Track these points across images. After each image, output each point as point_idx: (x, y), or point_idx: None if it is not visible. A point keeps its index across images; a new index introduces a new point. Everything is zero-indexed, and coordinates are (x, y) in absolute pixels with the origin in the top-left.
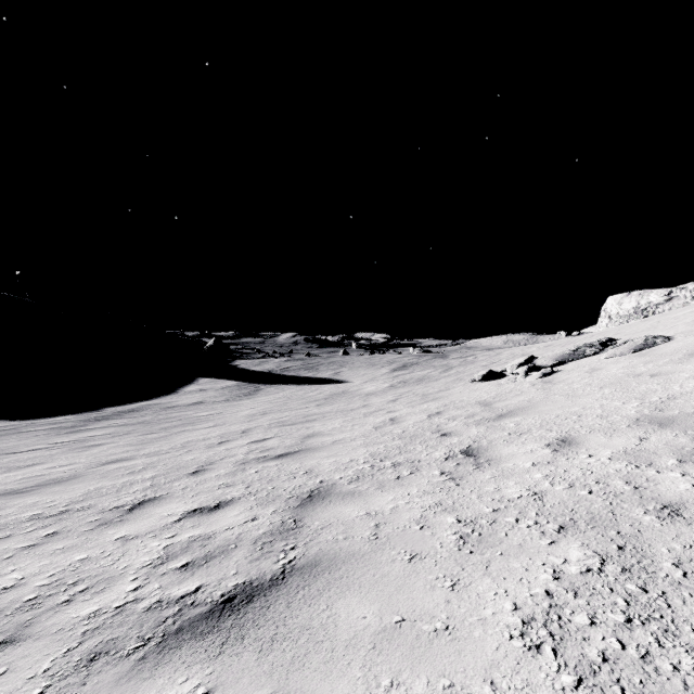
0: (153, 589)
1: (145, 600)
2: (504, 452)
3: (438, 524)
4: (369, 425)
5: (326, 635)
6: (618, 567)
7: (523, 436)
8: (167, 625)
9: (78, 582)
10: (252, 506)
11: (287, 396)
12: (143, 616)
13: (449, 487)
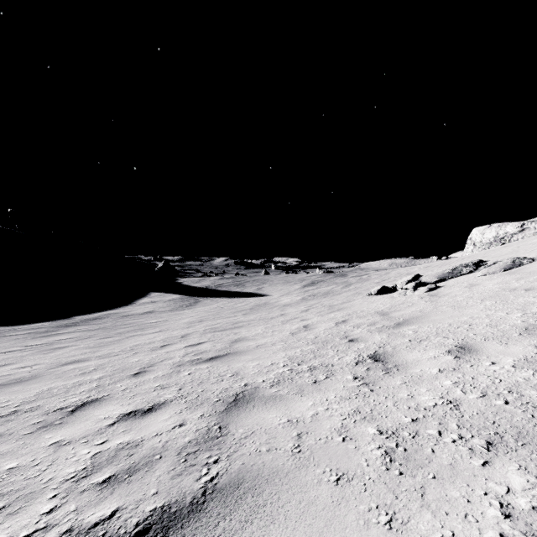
0: (68, 511)
1: (56, 527)
2: (409, 358)
3: (360, 435)
4: (286, 331)
5: None
6: None
7: (423, 343)
8: None
9: None
10: (181, 410)
11: (220, 306)
12: None
13: (364, 393)
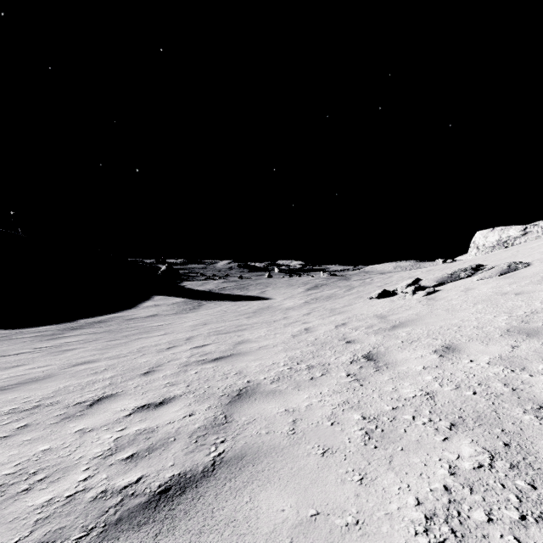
0: (101, 479)
1: (93, 489)
2: (399, 357)
3: (346, 420)
4: (288, 334)
5: (249, 528)
6: (506, 463)
7: (413, 343)
8: (109, 515)
9: (38, 472)
10: (190, 403)
11: (224, 310)
12: (89, 505)
13: (354, 387)
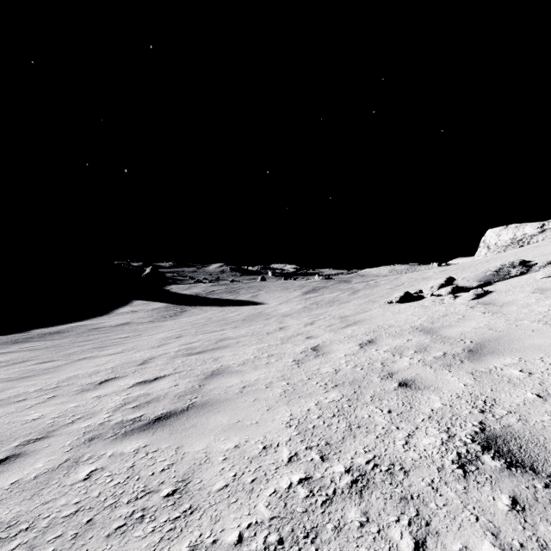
0: None
1: None
2: None
3: None
4: (288, 357)
5: None
6: None
7: None
8: None
9: None
10: None
11: (208, 317)
12: None
13: None
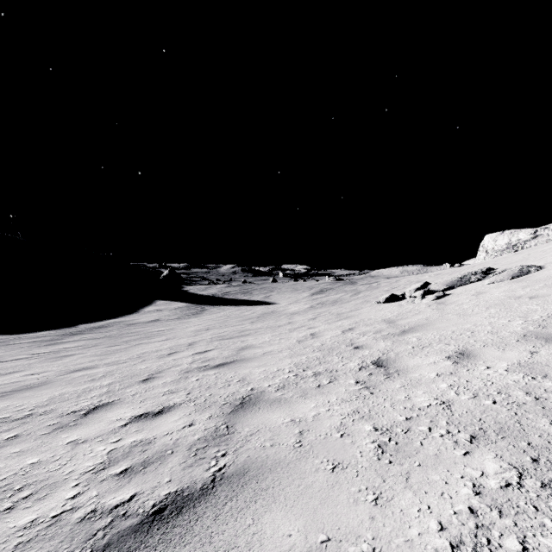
0: (90, 497)
1: (81, 509)
2: (410, 363)
3: (357, 432)
4: (293, 339)
5: None
6: (537, 482)
7: (425, 349)
8: (97, 539)
9: (24, 488)
10: (190, 412)
11: (227, 315)
12: (76, 528)
13: (364, 395)
